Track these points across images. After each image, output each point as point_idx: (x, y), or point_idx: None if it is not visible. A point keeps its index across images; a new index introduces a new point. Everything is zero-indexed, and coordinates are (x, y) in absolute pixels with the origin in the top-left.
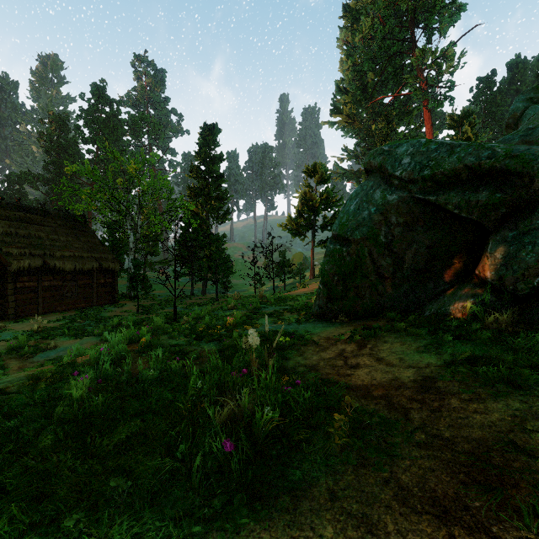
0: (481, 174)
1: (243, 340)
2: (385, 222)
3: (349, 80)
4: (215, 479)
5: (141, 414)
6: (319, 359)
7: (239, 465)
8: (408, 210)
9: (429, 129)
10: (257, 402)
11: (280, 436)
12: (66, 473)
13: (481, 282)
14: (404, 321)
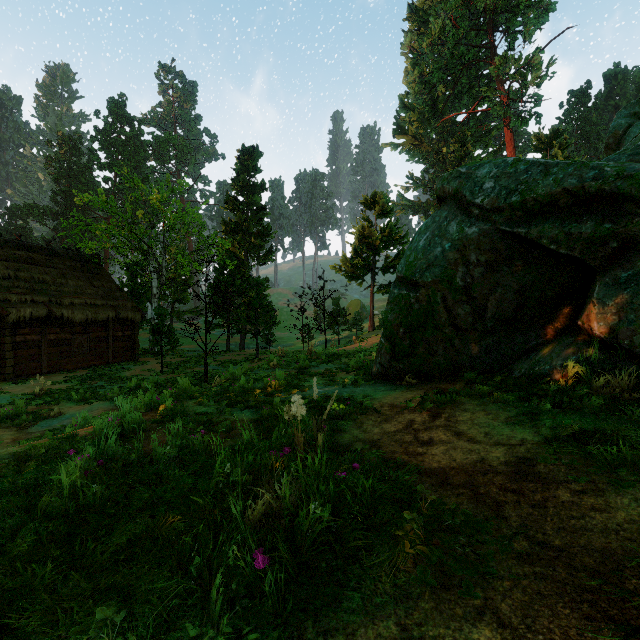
0: (585, 200)
1: (286, 409)
2: (462, 261)
3: (416, 94)
4: (241, 608)
5: (151, 507)
6: (382, 432)
7: (276, 583)
8: (492, 246)
9: (511, 152)
10: (301, 494)
11: (331, 540)
12: (41, 595)
13: (585, 335)
14: (488, 384)
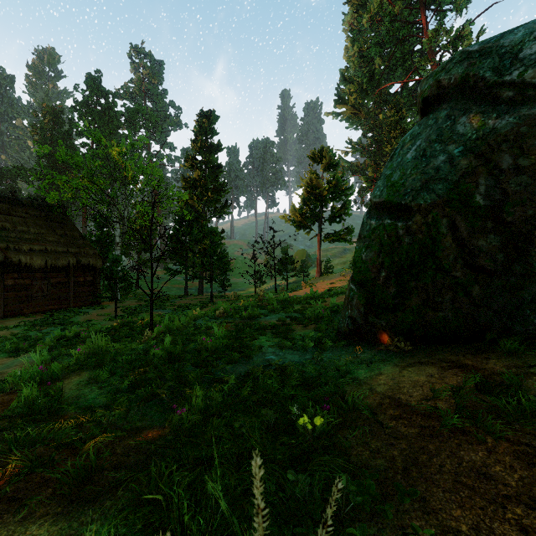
0: None
1: None
2: (486, 169)
3: (355, 67)
4: None
5: None
6: (438, 534)
7: None
8: None
9: None
10: None
11: None
12: None
13: None
14: None
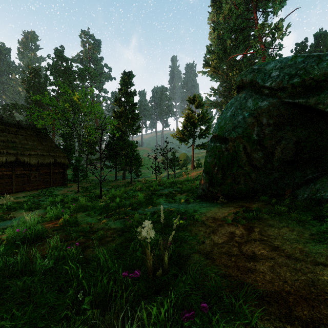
0: None
1: (139, 230)
2: (257, 124)
3: (215, 44)
4: None
5: None
6: (212, 243)
7: None
8: (278, 113)
9: None
10: None
11: None
12: None
13: None
14: (282, 205)
